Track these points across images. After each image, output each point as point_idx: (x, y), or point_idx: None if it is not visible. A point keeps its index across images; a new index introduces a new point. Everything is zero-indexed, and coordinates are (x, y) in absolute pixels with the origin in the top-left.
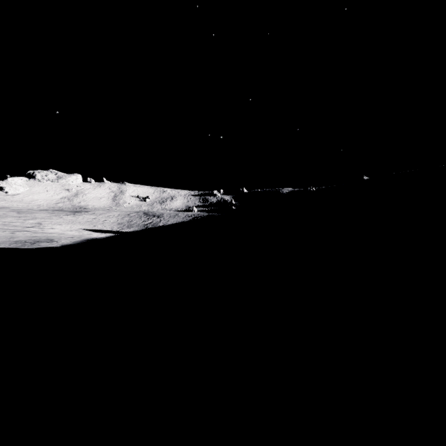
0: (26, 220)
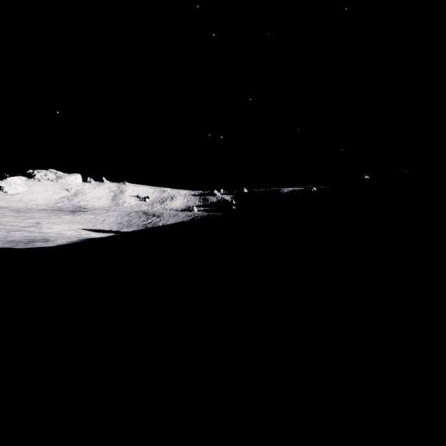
0: (24, 220)
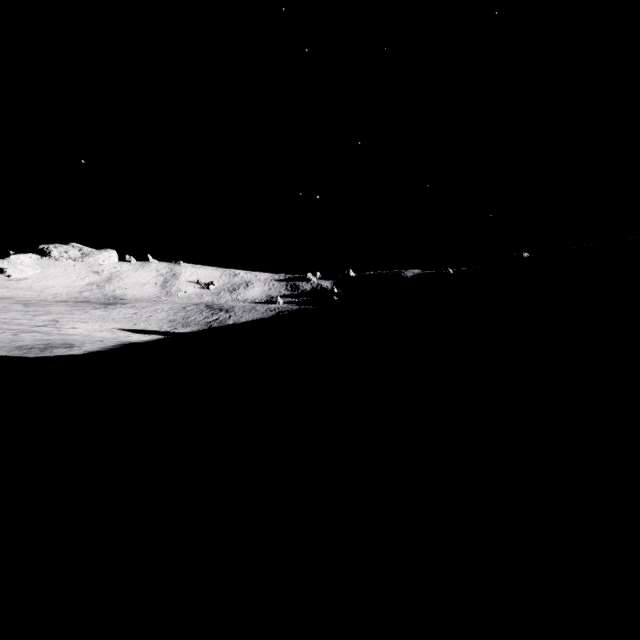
0: (36, 316)
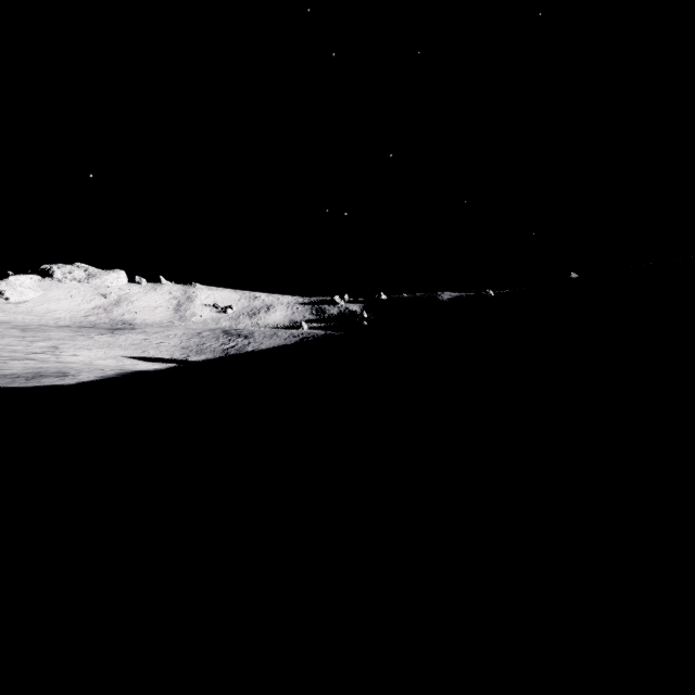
0: (33, 342)
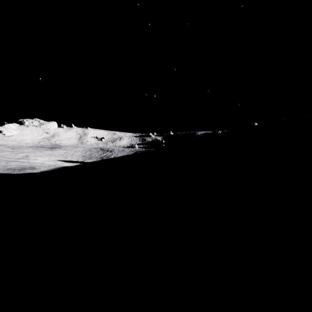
0: (17, 154)
